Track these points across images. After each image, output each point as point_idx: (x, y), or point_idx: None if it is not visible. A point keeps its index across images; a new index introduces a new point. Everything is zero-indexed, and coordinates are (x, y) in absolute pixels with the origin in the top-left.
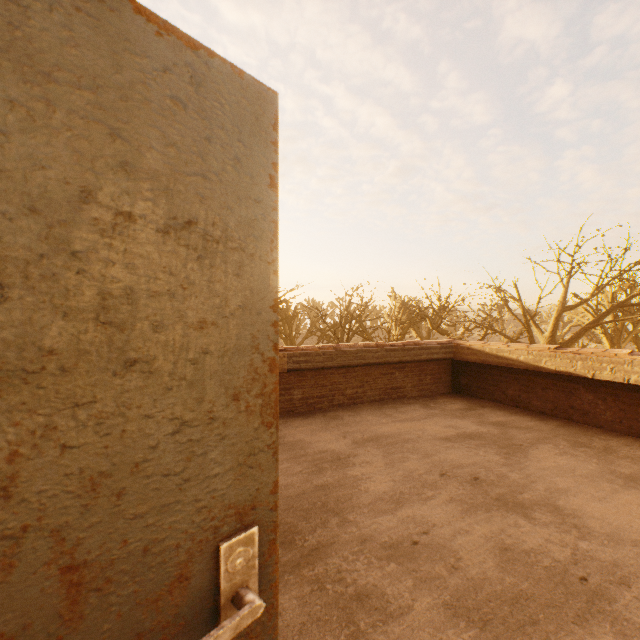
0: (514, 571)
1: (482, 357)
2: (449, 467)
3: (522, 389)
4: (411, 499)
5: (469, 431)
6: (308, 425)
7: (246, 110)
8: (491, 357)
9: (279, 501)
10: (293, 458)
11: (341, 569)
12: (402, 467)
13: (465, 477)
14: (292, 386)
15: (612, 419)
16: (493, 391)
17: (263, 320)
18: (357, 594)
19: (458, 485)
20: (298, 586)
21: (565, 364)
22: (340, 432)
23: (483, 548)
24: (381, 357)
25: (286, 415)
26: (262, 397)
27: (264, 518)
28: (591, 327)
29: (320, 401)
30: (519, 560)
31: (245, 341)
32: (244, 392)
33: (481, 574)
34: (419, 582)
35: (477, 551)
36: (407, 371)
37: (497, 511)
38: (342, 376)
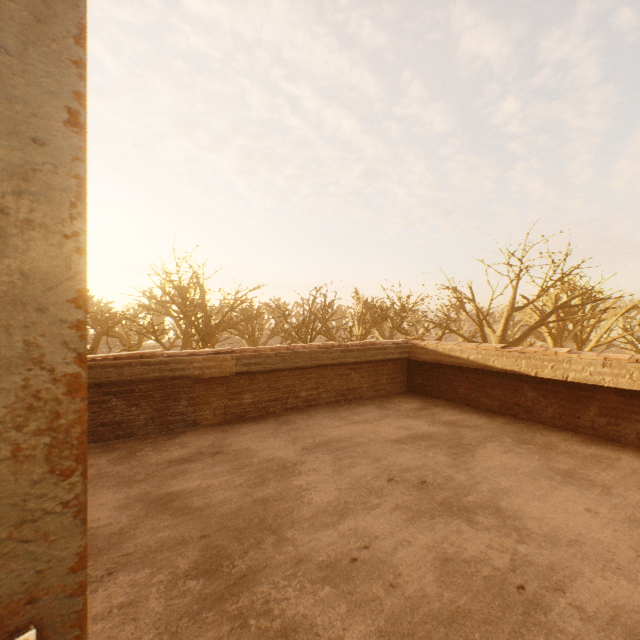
0: (453, 584)
1: (435, 357)
2: (398, 471)
3: (472, 387)
4: (355, 509)
5: (421, 432)
6: (257, 431)
7: (13, 1)
8: (444, 356)
9: (211, 520)
10: (235, 469)
11: (269, 599)
12: (350, 473)
13: (413, 481)
14: (242, 390)
15: (553, 415)
16: (446, 390)
17: (53, 320)
18: (283, 628)
19: (405, 490)
20: (216, 625)
21: (511, 363)
22: (290, 438)
23: (424, 560)
24: (336, 358)
25: (235, 421)
26: (51, 433)
27: (56, 611)
28: (537, 327)
29: (273, 405)
30: (459, 571)
31: (11, 351)
32: (9, 429)
33: (420, 591)
34: (353, 607)
35: (418, 564)
36: (363, 372)
37: (441, 517)
38: (296, 378)
